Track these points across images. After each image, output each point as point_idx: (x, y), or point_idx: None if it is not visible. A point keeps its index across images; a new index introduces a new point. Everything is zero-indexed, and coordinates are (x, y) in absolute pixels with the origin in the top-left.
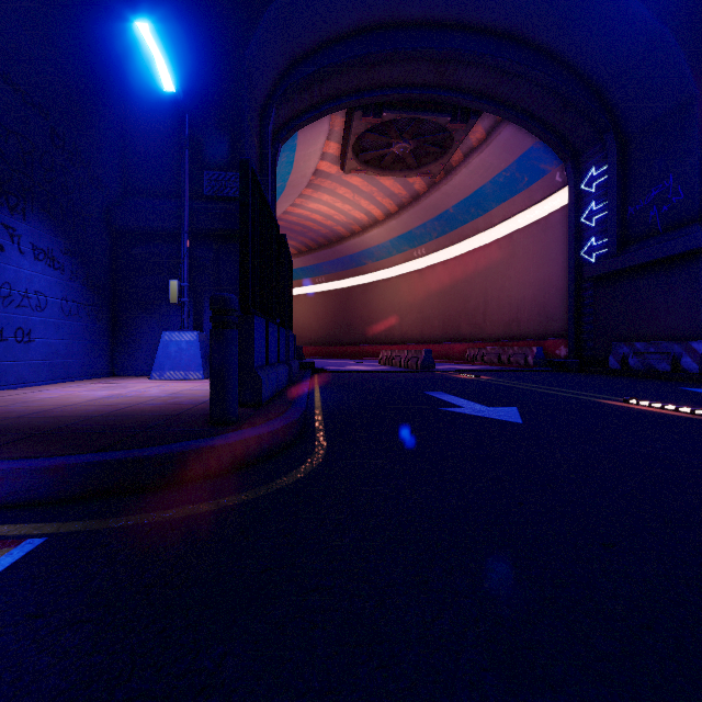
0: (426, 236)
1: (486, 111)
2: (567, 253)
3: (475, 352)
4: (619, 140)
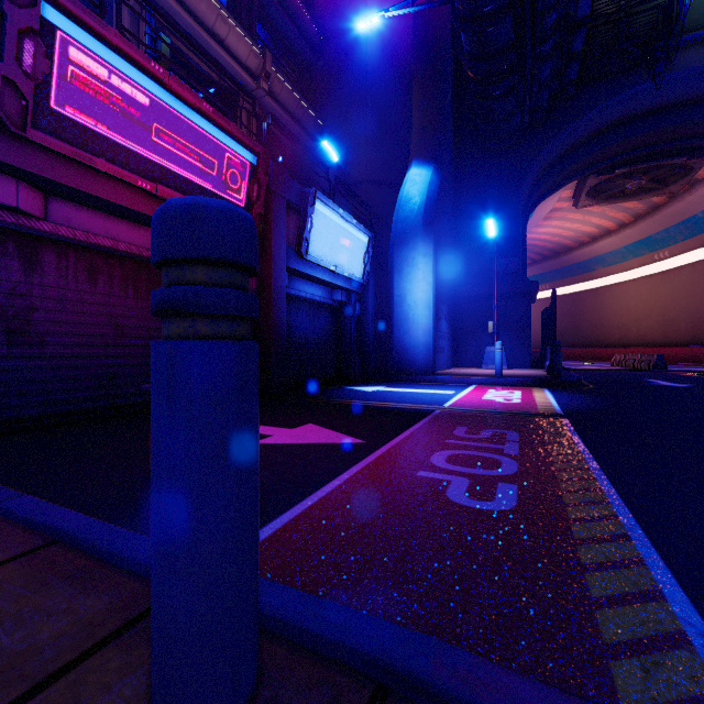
0: (669, 239)
1: None
2: None
3: None
4: None
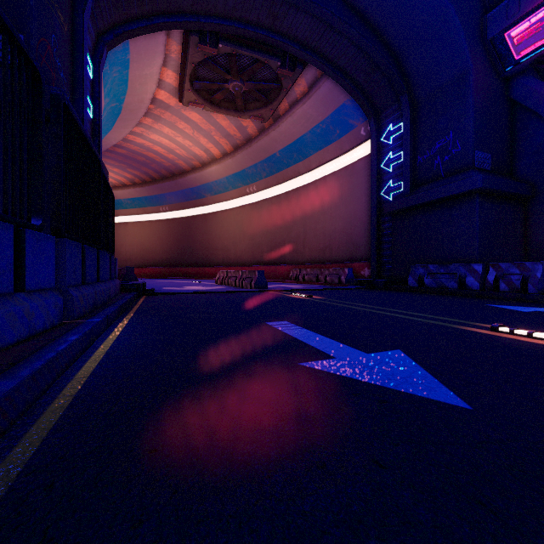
0: (257, 175)
1: (310, 62)
2: (369, 194)
3: (297, 273)
4: (411, 102)
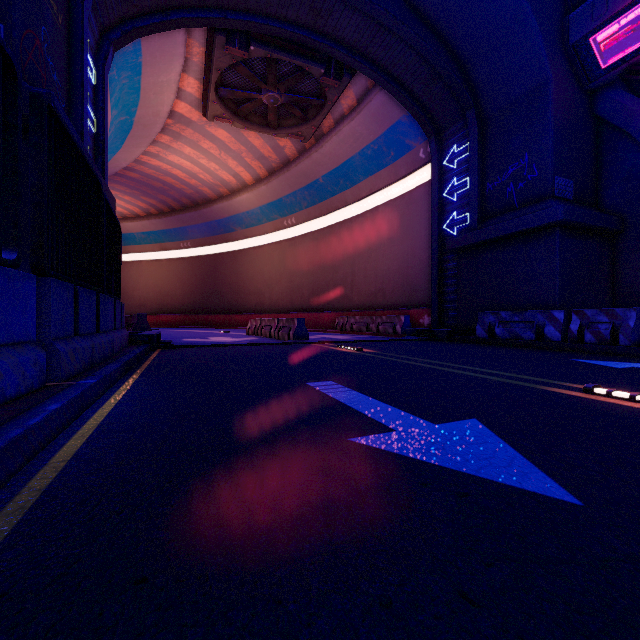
0: (296, 205)
1: (360, 70)
2: (429, 227)
3: (344, 321)
4: (479, 119)
